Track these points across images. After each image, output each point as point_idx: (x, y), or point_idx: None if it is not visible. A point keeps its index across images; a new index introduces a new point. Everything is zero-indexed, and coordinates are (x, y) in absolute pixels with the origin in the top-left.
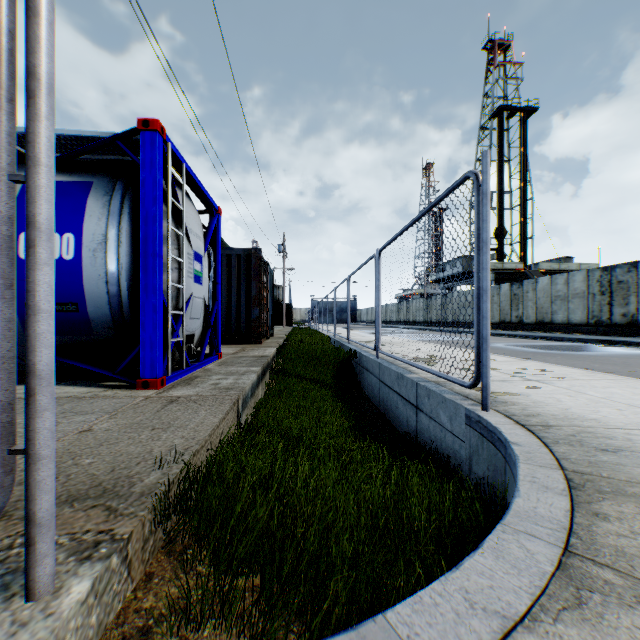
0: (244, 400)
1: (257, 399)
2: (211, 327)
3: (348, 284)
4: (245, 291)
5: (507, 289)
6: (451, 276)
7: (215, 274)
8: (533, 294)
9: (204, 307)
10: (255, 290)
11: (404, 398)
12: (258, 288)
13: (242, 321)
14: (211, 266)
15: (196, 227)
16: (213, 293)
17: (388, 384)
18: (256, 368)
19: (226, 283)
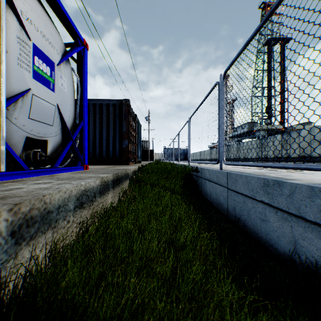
0: (36, 219)
1: (101, 208)
2: (72, 139)
3: (189, 123)
4: (118, 128)
5: (279, 138)
6: (241, 134)
7: (81, 98)
8: (297, 139)
9: (60, 117)
10: (125, 128)
11: (284, 211)
12: (127, 126)
13: (116, 149)
14: (78, 91)
15: (45, 30)
16: (80, 114)
17: (244, 192)
18: (105, 174)
19: (106, 123)
